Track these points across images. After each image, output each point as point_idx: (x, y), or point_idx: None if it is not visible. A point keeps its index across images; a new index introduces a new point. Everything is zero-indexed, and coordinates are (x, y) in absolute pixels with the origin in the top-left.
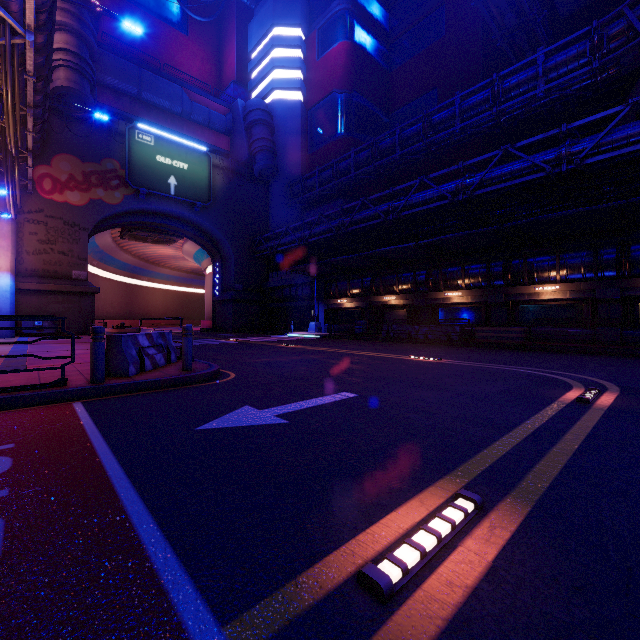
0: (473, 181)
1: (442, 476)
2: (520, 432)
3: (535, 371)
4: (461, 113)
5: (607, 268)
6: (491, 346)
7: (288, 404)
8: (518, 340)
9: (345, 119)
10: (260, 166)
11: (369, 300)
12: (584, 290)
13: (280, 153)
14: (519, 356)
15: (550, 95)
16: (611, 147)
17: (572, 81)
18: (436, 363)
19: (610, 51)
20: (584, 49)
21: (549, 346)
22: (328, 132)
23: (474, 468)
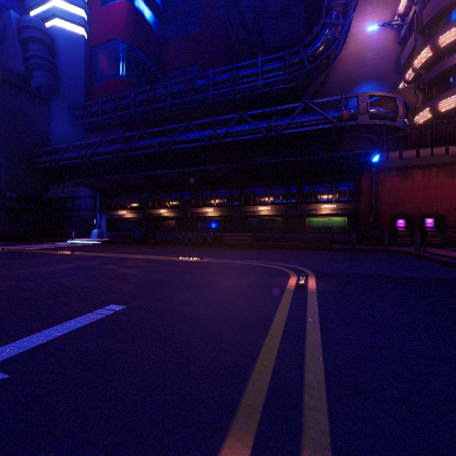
0: (221, 132)
1: (223, 436)
2: (276, 329)
3: (264, 264)
4: (213, 84)
5: (293, 197)
6: (233, 246)
7: (25, 337)
8: (249, 241)
9: (126, 65)
10: (38, 82)
11: (146, 212)
12: (282, 210)
13: (62, 76)
14: (251, 253)
15: (264, 88)
16: (295, 126)
17: (275, 83)
18: (199, 262)
19: (293, 71)
20: (281, 65)
21: (266, 245)
22: (111, 71)
23: (254, 402)
